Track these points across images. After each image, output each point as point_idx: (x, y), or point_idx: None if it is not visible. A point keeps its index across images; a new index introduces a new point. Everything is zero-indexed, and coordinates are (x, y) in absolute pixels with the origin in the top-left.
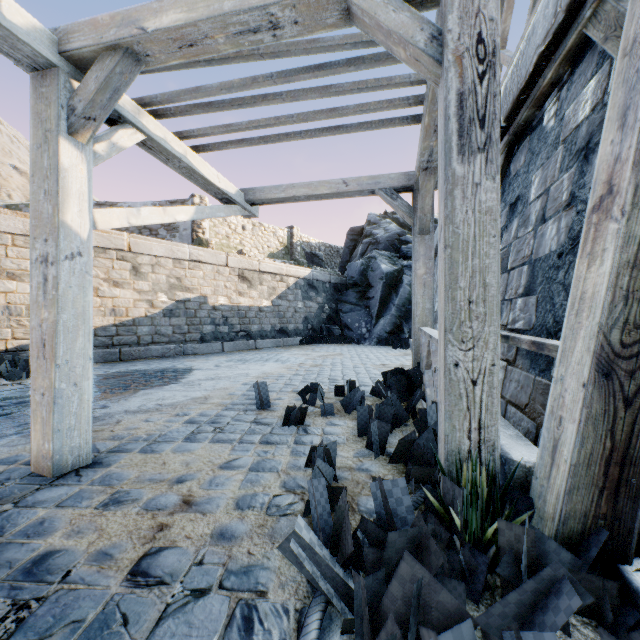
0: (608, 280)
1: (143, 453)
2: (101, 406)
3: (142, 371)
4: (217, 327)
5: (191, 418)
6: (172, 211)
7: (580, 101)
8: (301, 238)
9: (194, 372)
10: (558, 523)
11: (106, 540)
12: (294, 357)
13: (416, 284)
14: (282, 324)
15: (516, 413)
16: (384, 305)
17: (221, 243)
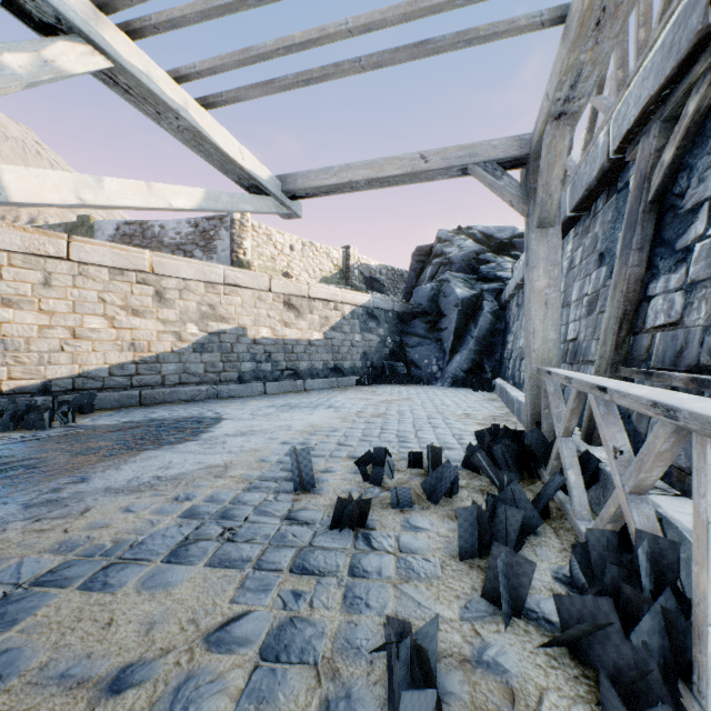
0: None
1: (86, 590)
2: (78, 478)
3: (159, 421)
4: (258, 364)
5: (193, 506)
6: (164, 191)
7: None
8: (359, 260)
9: (222, 423)
10: None
11: None
12: (350, 402)
13: (533, 303)
14: (336, 361)
15: None
16: (460, 338)
17: (265, 266)
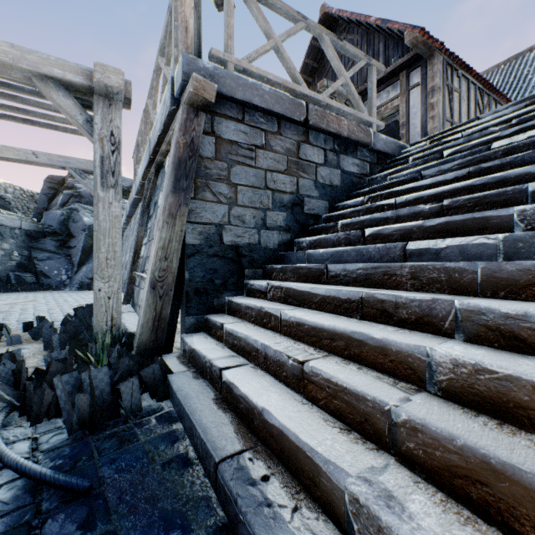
0: (155, 253)
1: None
2: None
3: None
4: None
5: None
6: None
7: None
8: None
9: None
10: (137, 348)
11: None
12: None
13: None
14: None
15: None
16: (87, 254)
17: None
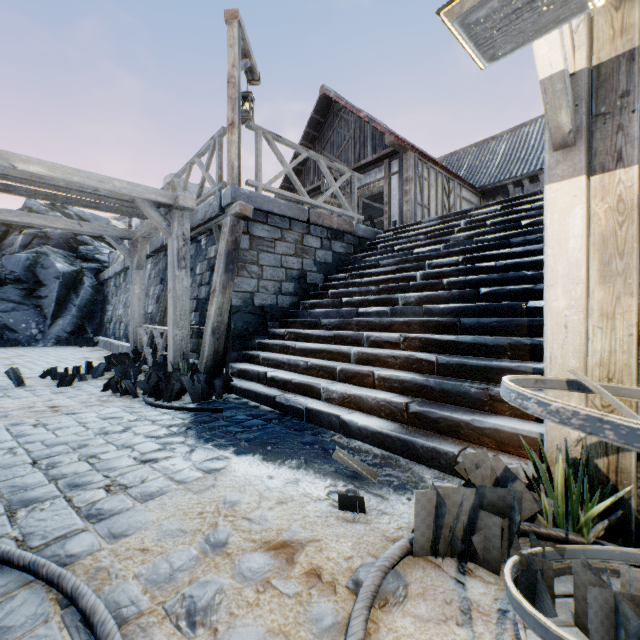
0: (214, 312)
1: None
2: None
3: None
4: None
5: None
6: None
7: (212, 249)
8: None
9: None
10: (204, 371)
11: (35, 416)
12: None
13: (135, 299)
14: None
15: (193, 354)
16: (62, 305)
17: None
